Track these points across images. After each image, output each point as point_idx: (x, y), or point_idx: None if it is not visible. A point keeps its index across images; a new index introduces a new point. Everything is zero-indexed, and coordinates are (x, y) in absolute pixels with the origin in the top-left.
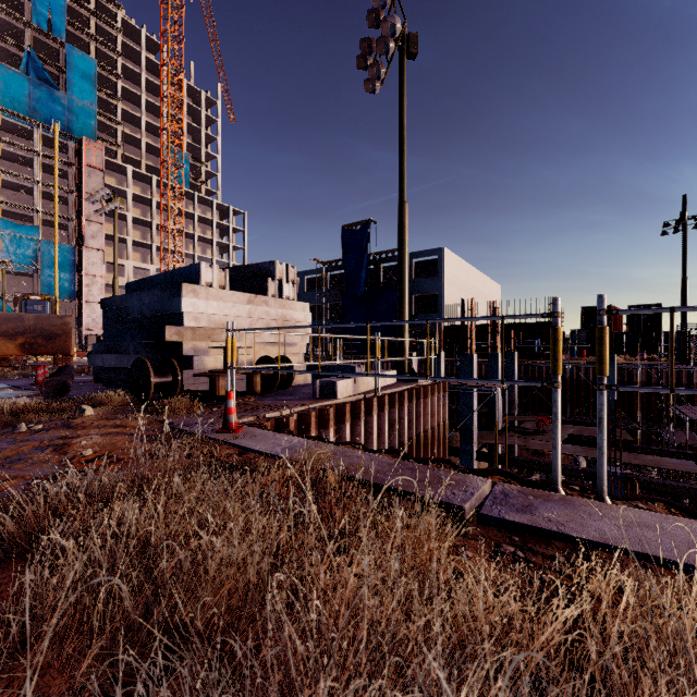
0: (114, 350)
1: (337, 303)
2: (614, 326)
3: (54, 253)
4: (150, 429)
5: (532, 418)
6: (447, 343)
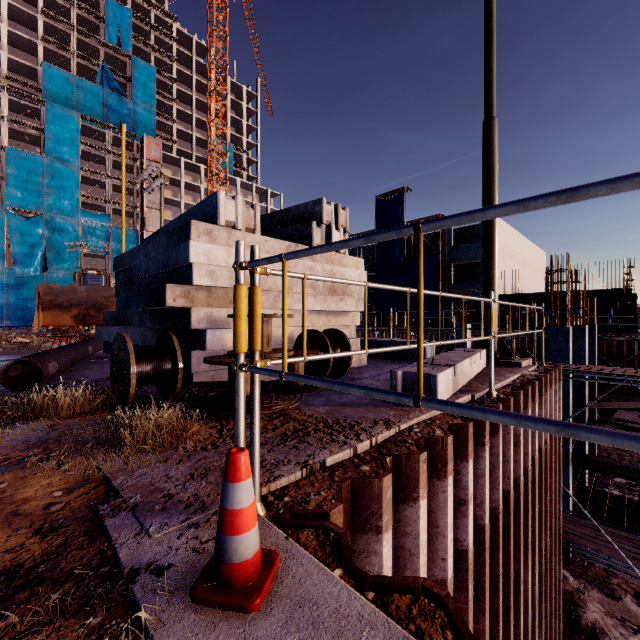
0: (120, 320)
1: (369, 274)
2: None
3: (122, 237)
4: (51, 519)
5: (622, 405)
6: None
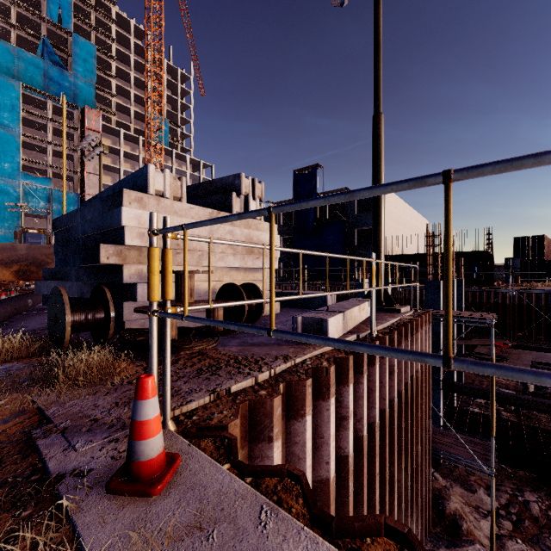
0: (59, 275)
1: (288, 237)
2: (546, 254)
3: (63, 199)
4: None
5: (481, 342)
6: (386, 270)
